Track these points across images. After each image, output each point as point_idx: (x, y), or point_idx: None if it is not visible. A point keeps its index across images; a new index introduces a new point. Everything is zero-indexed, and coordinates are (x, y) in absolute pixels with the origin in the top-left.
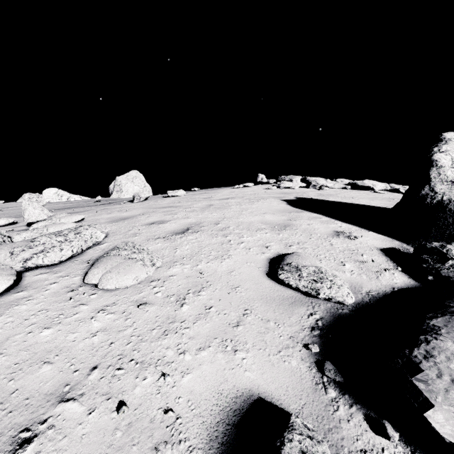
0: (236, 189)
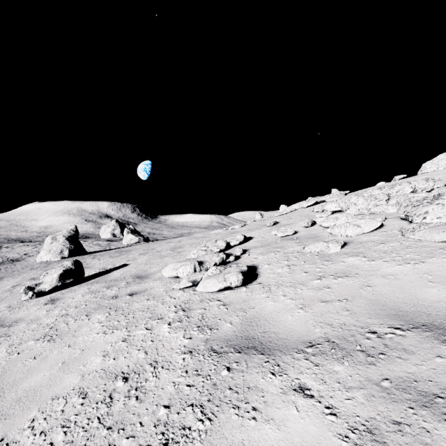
0: None
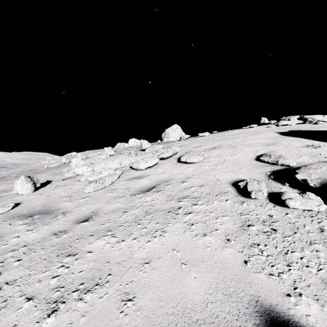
0: (243, 129)
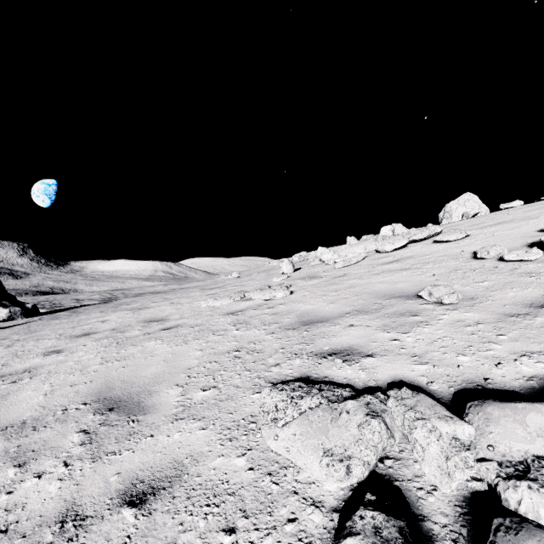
0: None
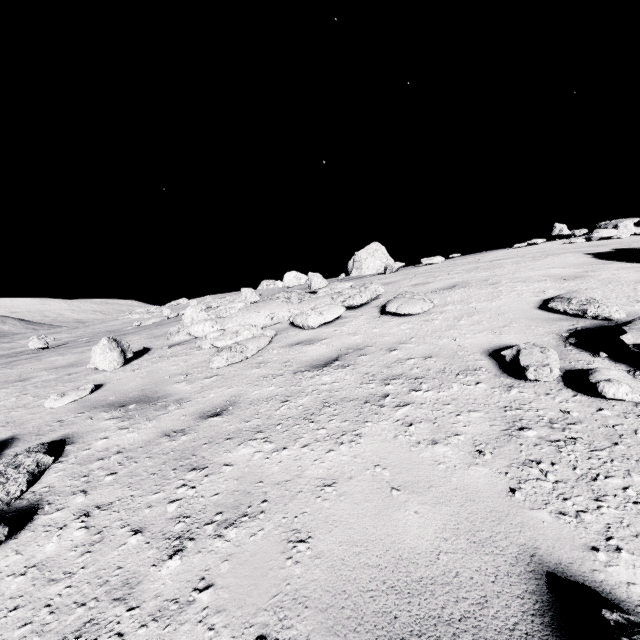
0: (515, 249)
